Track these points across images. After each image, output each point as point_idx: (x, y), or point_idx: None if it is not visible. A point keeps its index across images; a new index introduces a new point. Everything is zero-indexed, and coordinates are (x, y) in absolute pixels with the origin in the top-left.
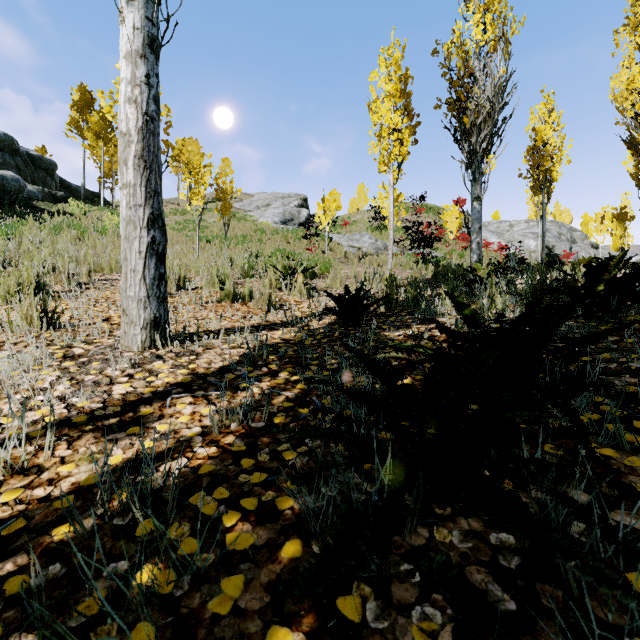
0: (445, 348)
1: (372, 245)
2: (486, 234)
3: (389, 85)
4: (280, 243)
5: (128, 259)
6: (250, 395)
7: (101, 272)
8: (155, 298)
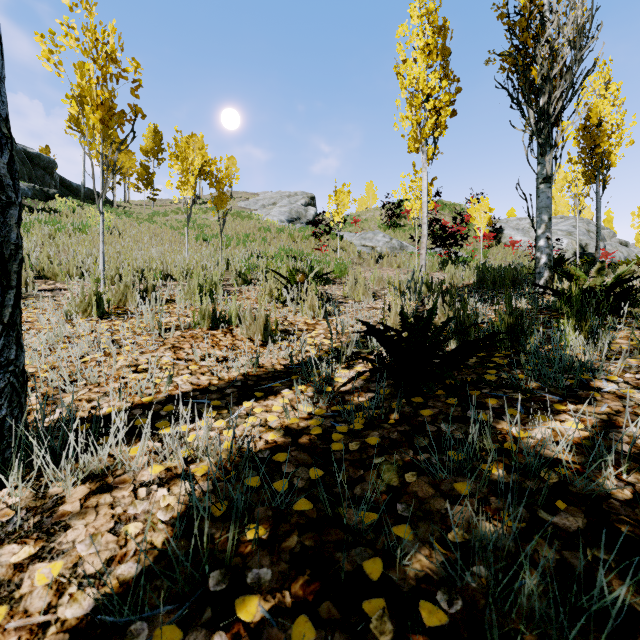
0: None
1: (387, 244)
2: (510, 232)
3: (422, 40)
4: (286, 242)
5: None
6: None
7: (54, 279)
8: None
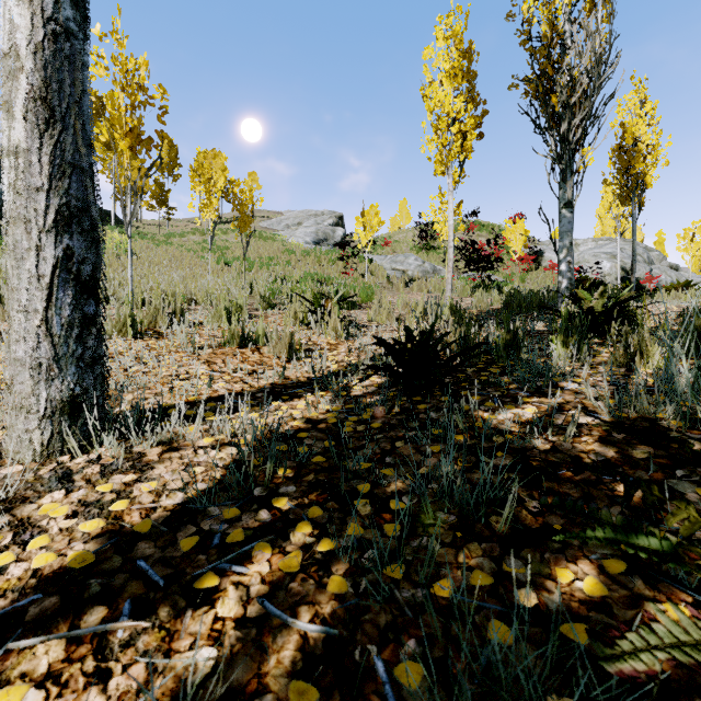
0: (619, 461)
1: (419, 268)
2: (550, 254)
3: (448, 63)
4: (312, 266)
5: (16, 289)
6: (213, 628)
7: None
8: (72, 360)
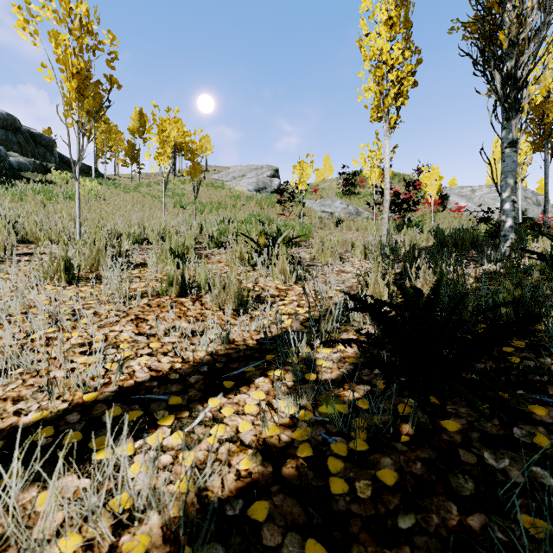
0: None
1: (344, 210)
2: (455, 198)
3: (385, 14)
4: (254, 209)
5: None
6: None
7: (36, 243)
8: None
